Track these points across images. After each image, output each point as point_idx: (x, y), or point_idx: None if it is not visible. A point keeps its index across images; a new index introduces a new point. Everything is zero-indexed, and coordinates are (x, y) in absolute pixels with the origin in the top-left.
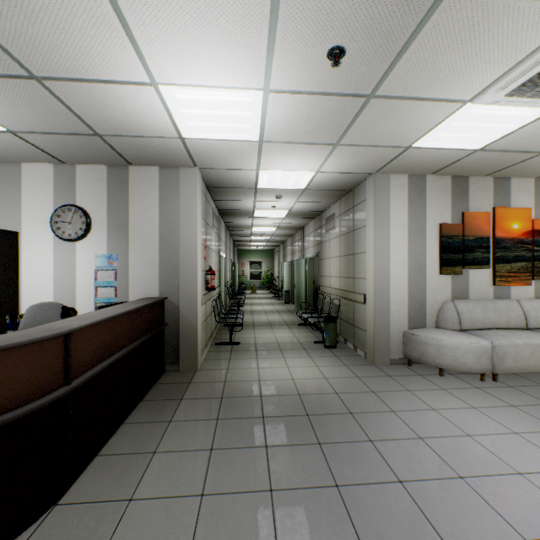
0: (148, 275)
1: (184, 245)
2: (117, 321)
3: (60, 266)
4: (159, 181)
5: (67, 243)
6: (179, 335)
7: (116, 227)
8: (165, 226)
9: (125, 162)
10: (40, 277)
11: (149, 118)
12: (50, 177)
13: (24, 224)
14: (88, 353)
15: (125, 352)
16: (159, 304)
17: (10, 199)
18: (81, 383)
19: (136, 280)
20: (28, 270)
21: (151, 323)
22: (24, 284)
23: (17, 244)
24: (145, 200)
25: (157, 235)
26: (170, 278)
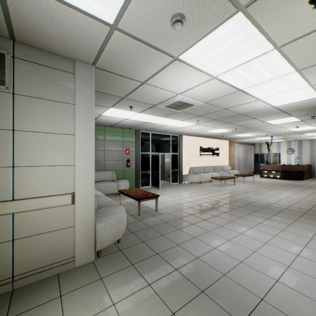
0: (306, 160)
1: (315, 154)
2: (305, 166)
3: (287, 158)
4: (309, 142)
5: (289, 154)
6: (314, 171)
7: (299, 151)
8: (310, 151)
9: (301, 140)
10: (283, 160)
11: (310, 138)
12: (285, 144)
13: (281, 152)
14: (304, 168)
15: (307, 170)
16: (310, 165)
17: (278, 148)
18: (304, 170)
19: (303, 161)
20: (281, 159)
21: (308, 168)
22: (281, 161)
23: (280, 155)
24: (306, 146)
25: (308, 153)
26: (312, 160)
